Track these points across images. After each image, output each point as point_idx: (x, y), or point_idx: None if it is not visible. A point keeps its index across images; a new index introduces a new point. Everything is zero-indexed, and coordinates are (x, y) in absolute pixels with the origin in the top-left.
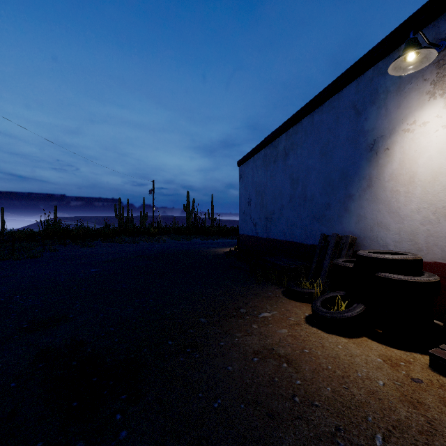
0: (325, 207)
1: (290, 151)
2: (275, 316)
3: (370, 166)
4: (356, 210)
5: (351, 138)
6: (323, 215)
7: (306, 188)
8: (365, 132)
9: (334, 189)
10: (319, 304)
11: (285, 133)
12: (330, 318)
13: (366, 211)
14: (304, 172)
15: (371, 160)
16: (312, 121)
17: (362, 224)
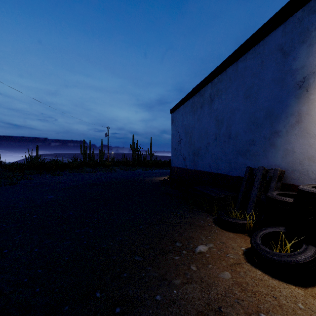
0: (249, 143)
1: (216, 97)
2: (212, 252)
3: (299, 102)
4: (283, 145)
5: (277, 78)
6: (247, 150)
7: (230, 127)
8: (293, 71)
9: (259, 127)
10: (260, 242)
11: (210, 82)
12: (278, 262)
13: (294, 146)
14: (228, 114)
15: (301, 97)
16: (236, 69)
17: (290, 158)
